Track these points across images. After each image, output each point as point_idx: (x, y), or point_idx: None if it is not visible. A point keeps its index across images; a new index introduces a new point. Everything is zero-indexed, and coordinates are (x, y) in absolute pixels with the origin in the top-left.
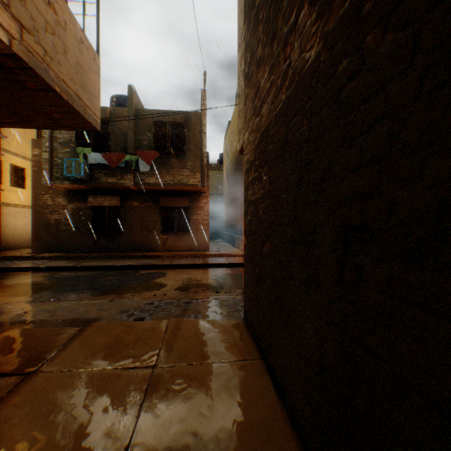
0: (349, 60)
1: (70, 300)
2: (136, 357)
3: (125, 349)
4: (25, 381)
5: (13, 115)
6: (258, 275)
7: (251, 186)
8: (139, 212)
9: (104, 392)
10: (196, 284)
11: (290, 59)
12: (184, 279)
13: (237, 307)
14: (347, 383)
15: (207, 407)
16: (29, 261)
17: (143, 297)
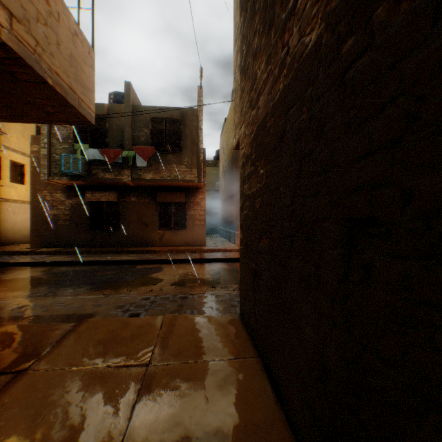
0: (356, 38)
1: (67, 295)
2: (130, 355)
3: (118, 346)
4: (14, 380)
5: (6, 109)
6: (254, 270)
7: (247, 180)
8: (137, 207)
9: (96, 392)
10: (192, 279)
11: (289, 46)
12: (181, 274)
13: (233, 303)
14: (352, 391)
15: (202, 409)
16: (28, 256)
17: (139, 292)
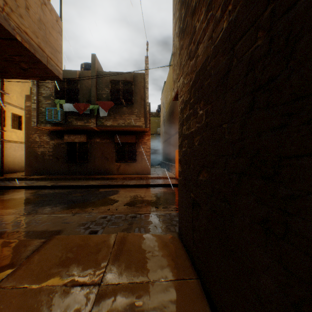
0: None
1: (45, 213)
2: (85, 273)
3: (76, 263)
4: None
5: None
6: (193, 200)
7: (185, 122)
8: (100, 146)
9: None
10: (140, 200)
11: None
12: (132, 196)
13: (173, 222)
14: None
15: None
16: (23, 181)
17: (99, 211)
